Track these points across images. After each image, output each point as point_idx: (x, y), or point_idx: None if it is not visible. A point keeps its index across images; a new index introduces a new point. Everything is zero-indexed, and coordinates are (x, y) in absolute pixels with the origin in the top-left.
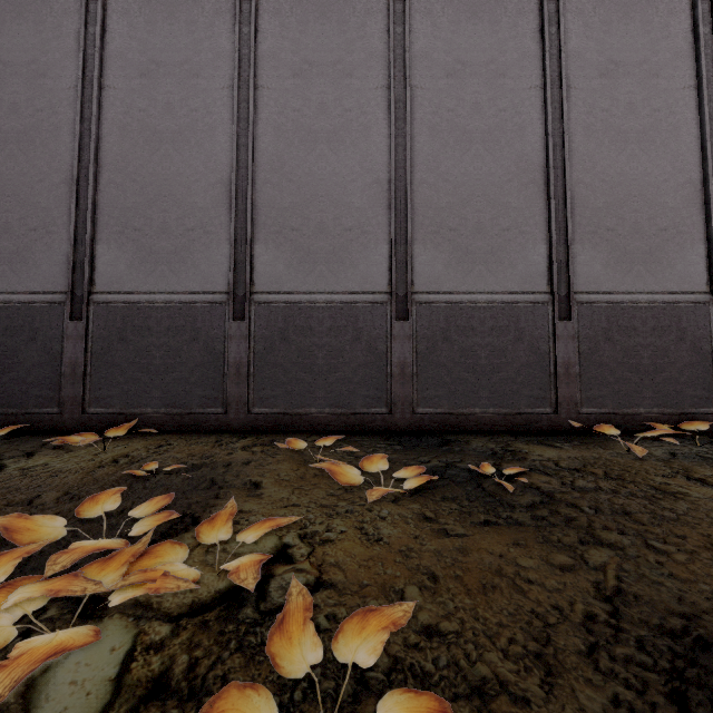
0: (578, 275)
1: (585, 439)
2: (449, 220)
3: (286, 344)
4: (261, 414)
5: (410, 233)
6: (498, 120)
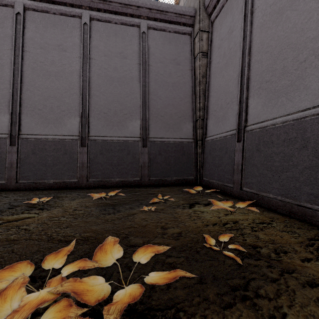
0: None
1: None
2: None
3: None
4: None
5: None
6: None
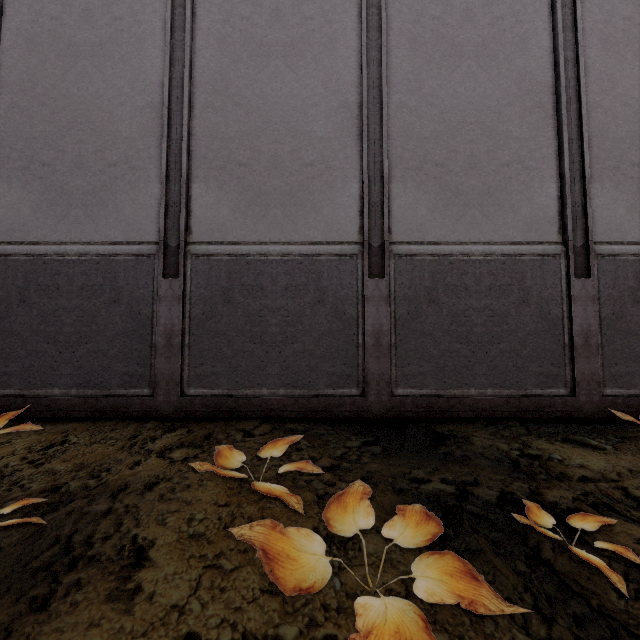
0: (597, 221)
1: (619, 432)
2: (435, 152)
3: (231, 308)
4: (197, 397)
5: (387, 168)
6: (495, 30)
